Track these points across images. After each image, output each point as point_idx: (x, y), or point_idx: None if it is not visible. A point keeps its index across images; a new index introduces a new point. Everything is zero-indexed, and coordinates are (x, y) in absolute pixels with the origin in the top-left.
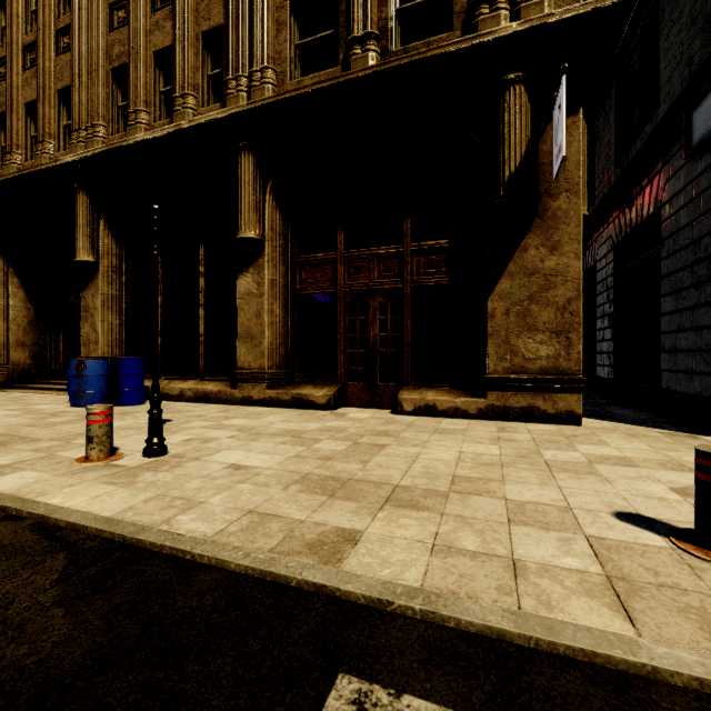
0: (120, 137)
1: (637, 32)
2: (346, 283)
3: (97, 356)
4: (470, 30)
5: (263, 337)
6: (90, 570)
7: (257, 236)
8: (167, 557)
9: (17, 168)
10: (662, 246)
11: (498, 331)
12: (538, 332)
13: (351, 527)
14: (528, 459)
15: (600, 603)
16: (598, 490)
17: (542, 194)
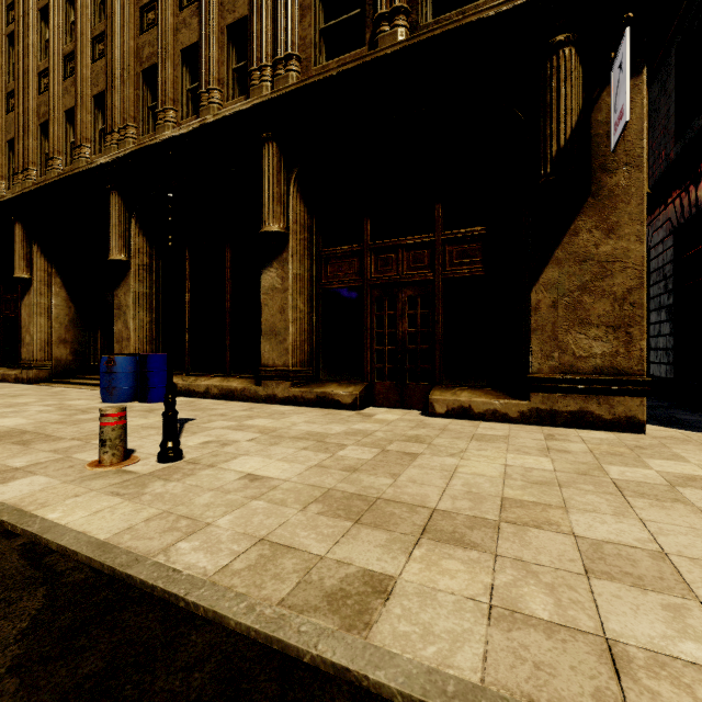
0: (150, 137)
1: None
2: (372, 276)
3: (129, 352)
4: None
5: (287, 333)
6: (66, 617)
7: (281, 229)
8: (157, 601)
9: (58, 173)
10: None
11: (543, 326)
12: (591, 327)
13: (381, 570)
14: (590, 477)
15: None
16: (695, 526)
17: (596, 170)
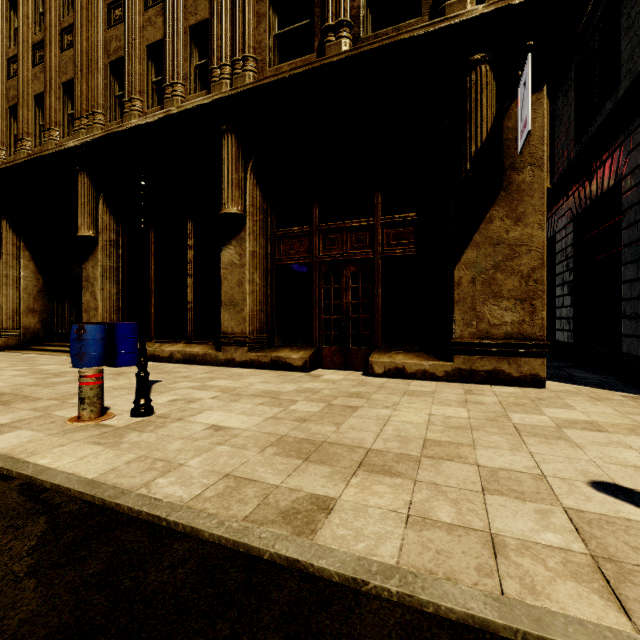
0: (117, 123)
1: (597, 14)
2: (320, 254)
3: (96, 321)
4: (437, 15)
5: (245, 304)
6: (67, 536)
7: (239, 211)
8: (143, 523)
9: (27, 153)
10: (623, 216)
11: (464, 298)
12: (503, 299)
13: (325, 493)
14: (496, 422)
15: (589, 589)
16: (570, 456)
17: (507, 168)
